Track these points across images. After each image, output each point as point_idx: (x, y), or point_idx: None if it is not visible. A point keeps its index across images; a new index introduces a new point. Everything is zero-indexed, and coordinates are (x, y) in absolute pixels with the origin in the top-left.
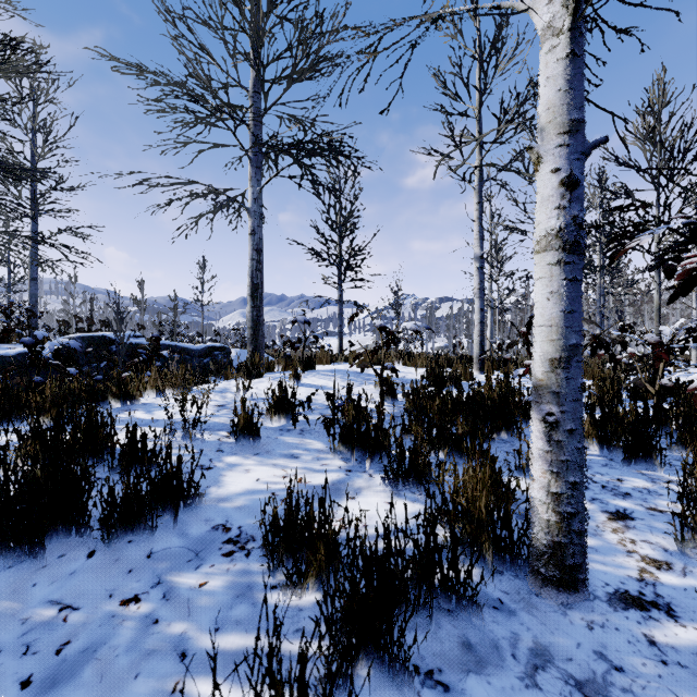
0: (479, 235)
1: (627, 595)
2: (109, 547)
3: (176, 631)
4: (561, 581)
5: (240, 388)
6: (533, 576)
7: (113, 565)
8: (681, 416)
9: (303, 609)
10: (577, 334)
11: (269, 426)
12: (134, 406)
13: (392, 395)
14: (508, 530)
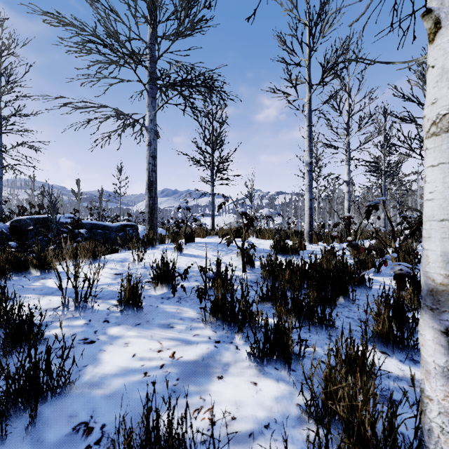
0: (309, 148)
1: None
2: None
3: None
4: None
5: (136, 258)
6: None
7: None
8: None
9: None
10: None
11: (153, 294)
12: (50, 275)
13: (250, 264)
14: (394, 448)
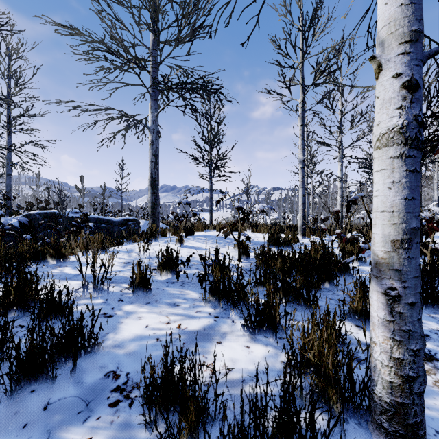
0: (302, 146)
1: None
2: (12, 398)
3: None
4: (403, 436)
5: (141, 249)
6: (375, 427)
7: (11, 419)
8: None
9: None
10: (416, 219)
11: (159, 279)
12: (65, 263)
13: (246, 254)
14: (351, 384)
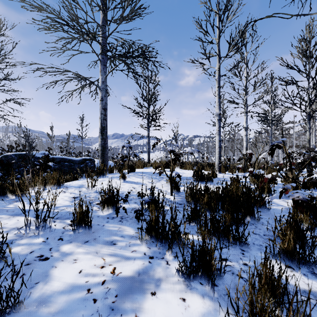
0: (218, 103)
1: None
2: None
3: None
4: None
5: (90, 184)
6: None
7: None
8: None
9: None
10: None
11: (101, 214)
12: (22, 198)
13: (177, 189)
14: None
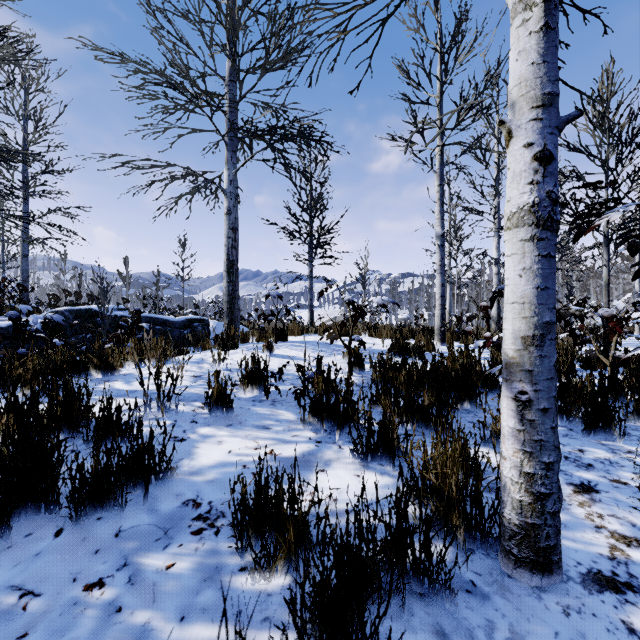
0: (440, 215)
1: (601, 575)
2: (77, 525)
3: (140, 620)
4: (534, 562)
5: (216, 359)
6: (504, 556)
7: (80, 545)
8: (635, 387)
9: (271, 594)
10: (550, 312)
11: (242, 396)
12: (114, 377)
13: (360, 366)
14: (478, 508)
